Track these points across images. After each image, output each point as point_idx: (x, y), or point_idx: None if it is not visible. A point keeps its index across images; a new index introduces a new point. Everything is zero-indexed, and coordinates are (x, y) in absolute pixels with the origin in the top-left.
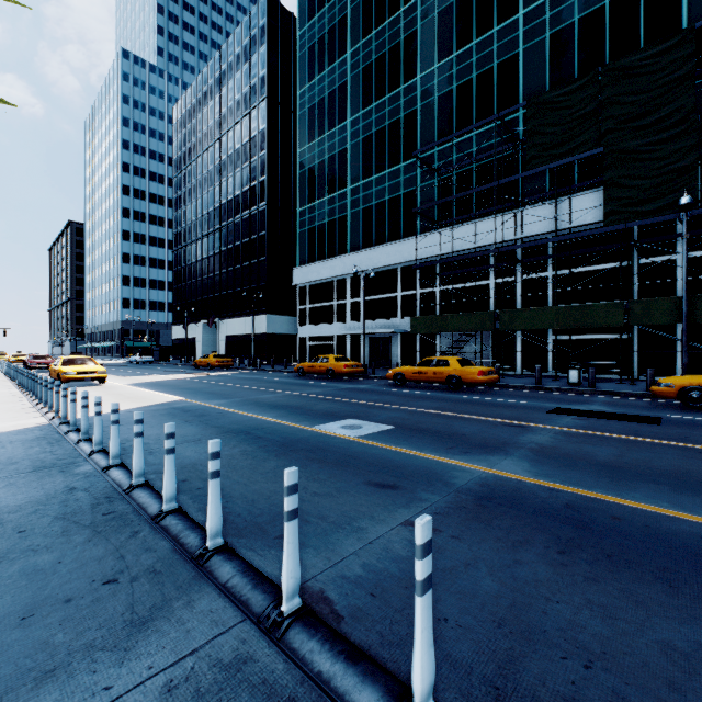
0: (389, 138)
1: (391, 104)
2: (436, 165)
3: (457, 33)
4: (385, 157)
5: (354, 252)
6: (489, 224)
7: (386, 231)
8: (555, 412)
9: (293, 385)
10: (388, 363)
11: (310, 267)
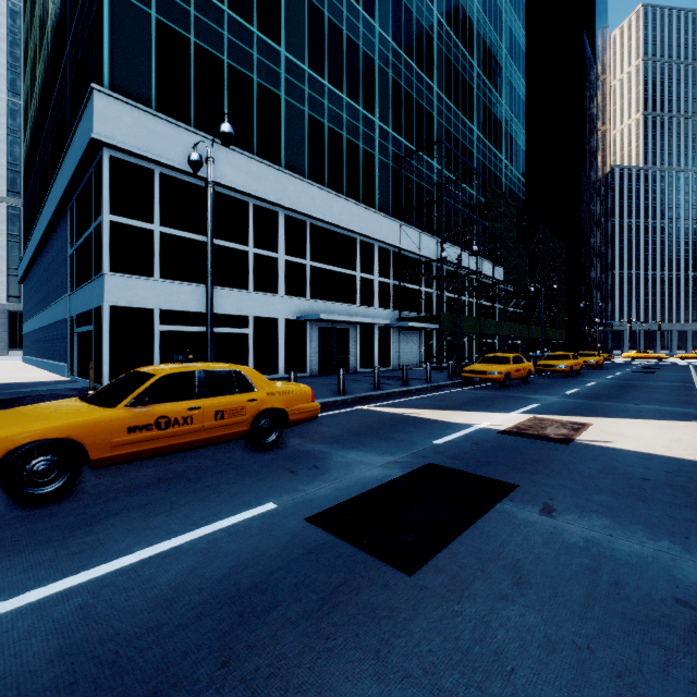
0: (348, 55)
1: (349, 11)
2: (391, 147)
3: (405, 37)
4: (343, 74)
5: (306, 179)
6: (427, 240)
7: (344, 180)
8: (652, 373)
9: (640, 386)
10: (345, 365)
11: (184, 132)
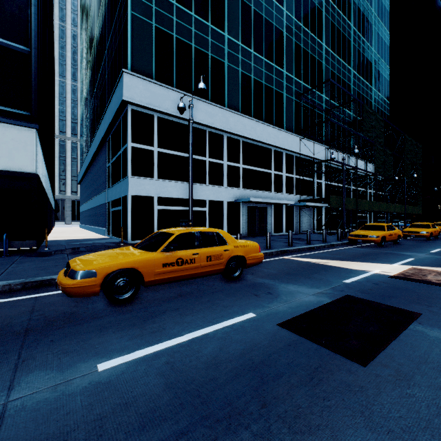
0: (266, 31)
1: (267, 3)
2: (294, 88)
3: (303, 14)
4: (263, 44)
5: (240, 113)
6: (318, 147)
7: (263, 112)
8: None
9: None
10: (264, 231)
11: (170, 91)
